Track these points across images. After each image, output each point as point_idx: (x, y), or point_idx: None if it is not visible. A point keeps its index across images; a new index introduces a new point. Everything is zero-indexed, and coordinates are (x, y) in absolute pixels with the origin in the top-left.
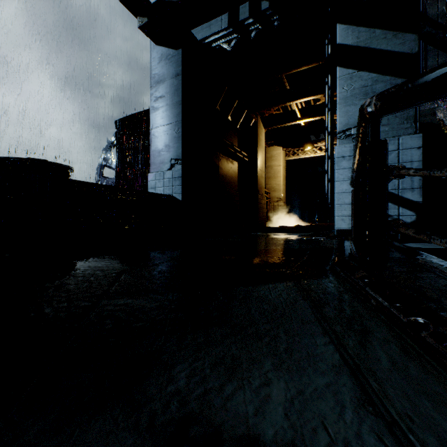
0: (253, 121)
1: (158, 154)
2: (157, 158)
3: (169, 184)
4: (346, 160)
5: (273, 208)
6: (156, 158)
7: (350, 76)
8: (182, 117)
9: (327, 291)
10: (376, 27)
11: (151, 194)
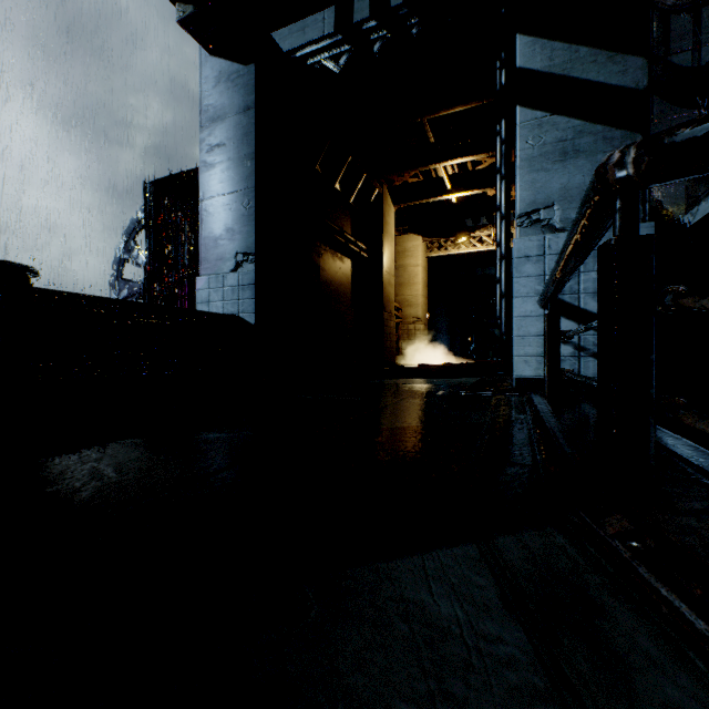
0: (376, 193)
1: (213, 244)
2: (212, 251)
3: (233, 295)
4: (532, 262)
5: (407, 333)
6: (210, 251)
7: (539, 122)
8: (256, 182)
9: (554, 573)
10: (580, 43)
11: (201, 314)
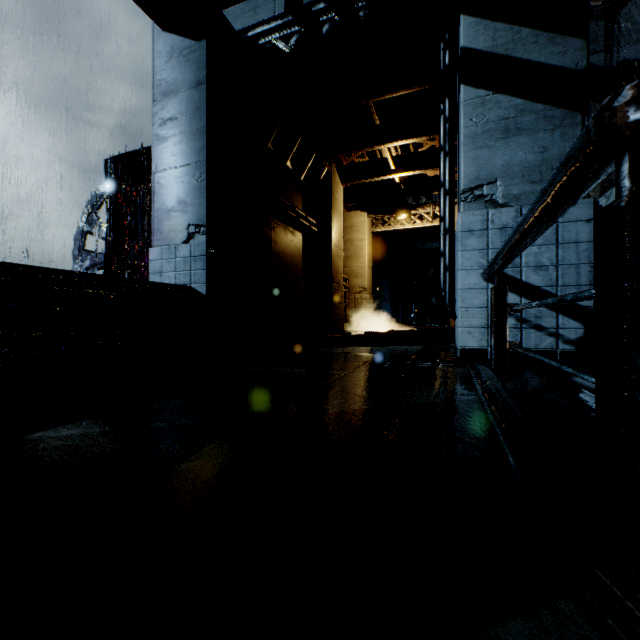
0: (326, 172)
1: (166, 216)
2: (165, 223)
3: (185, 266)
4: (476, 236)
5: (354, 302)
6: (162, 223)
7: (482, 101)
8: (208, 155)
9: None
10: (522, 24)
11: (151, 284)
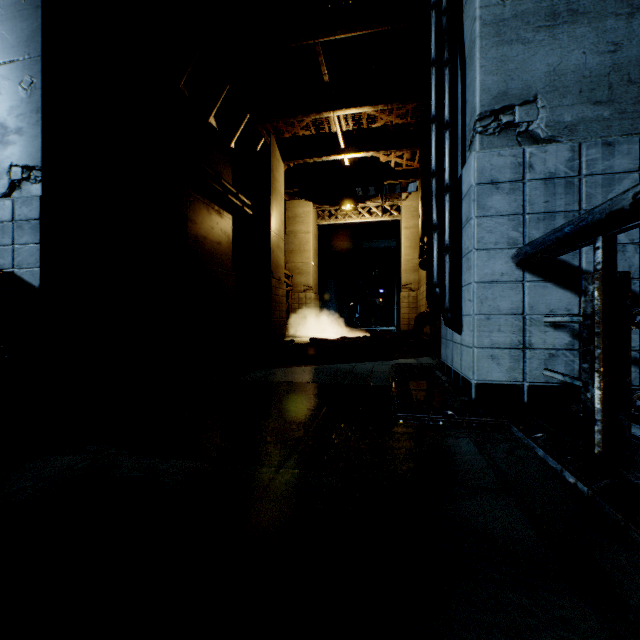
0: (263, 143)
1: None
2: None
3: (2, 237)
4: (504, 191)
5: (298, 302)
6: None
7: None
8: (44, 46)
9: None
10: None
11: None
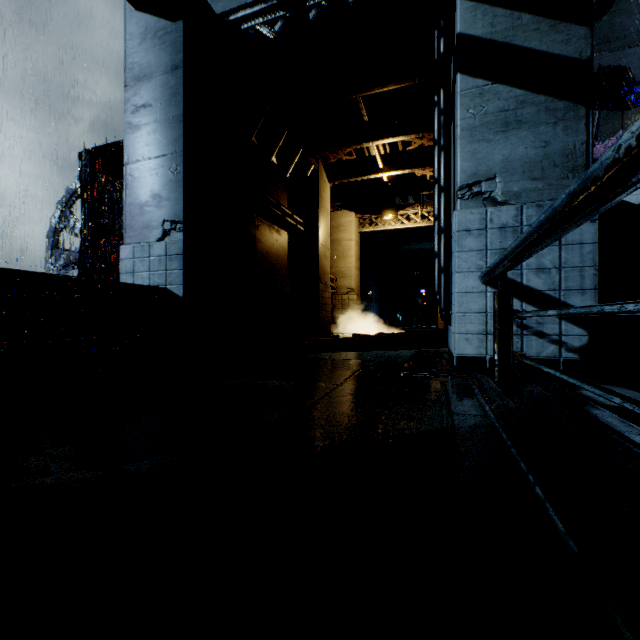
0: (312, 169)
1: (139, 211)
2: (137, 219)
3: (159, 266)
4: (474, 236)
5: (341, 303)
6: (135, 218)
7: (480, 91)
8: (184, 146)
9: None
10: (522, 10)
11: (120, 286)
